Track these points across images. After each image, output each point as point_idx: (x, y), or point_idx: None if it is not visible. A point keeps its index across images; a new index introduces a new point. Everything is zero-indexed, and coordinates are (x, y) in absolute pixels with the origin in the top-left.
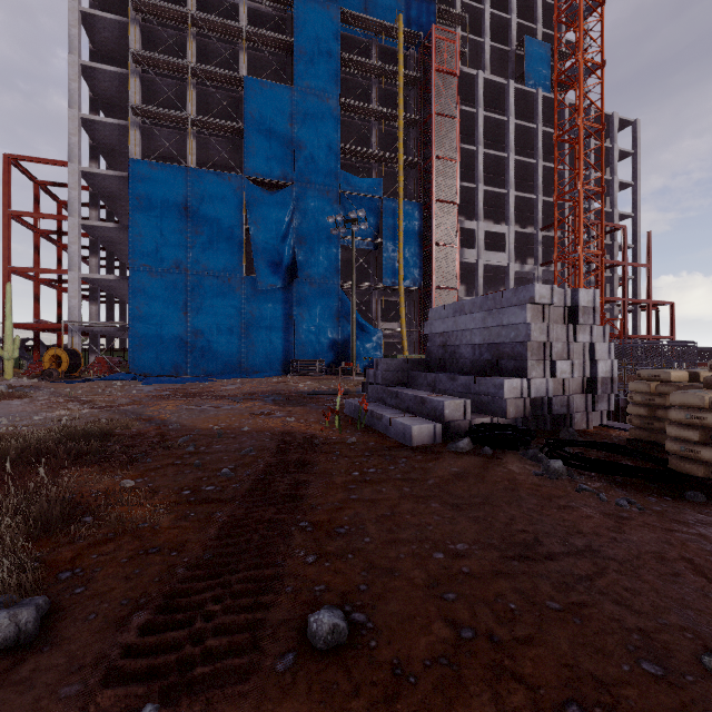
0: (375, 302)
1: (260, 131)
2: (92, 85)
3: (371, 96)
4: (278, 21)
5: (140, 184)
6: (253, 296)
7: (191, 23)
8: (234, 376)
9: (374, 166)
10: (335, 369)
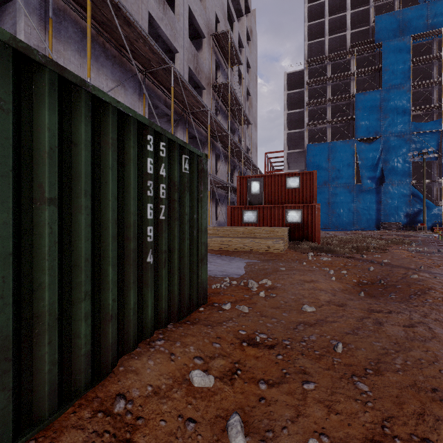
0: (435, 189)
1: (363, 116)
2: (288, 117)
3: (432, 71)
4: (370, 57)
5: (310, 153)
6: (359, 193)
7: (329, 80)
8: (353, 229)
9: (434, 111)
10: (408, 228)
